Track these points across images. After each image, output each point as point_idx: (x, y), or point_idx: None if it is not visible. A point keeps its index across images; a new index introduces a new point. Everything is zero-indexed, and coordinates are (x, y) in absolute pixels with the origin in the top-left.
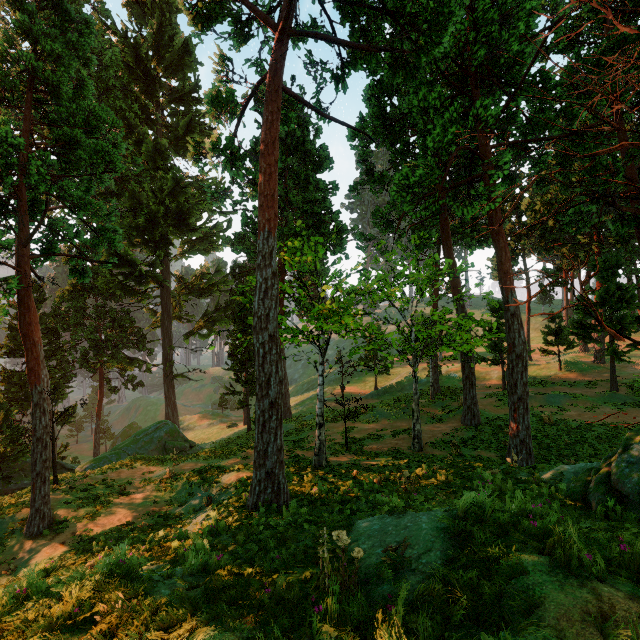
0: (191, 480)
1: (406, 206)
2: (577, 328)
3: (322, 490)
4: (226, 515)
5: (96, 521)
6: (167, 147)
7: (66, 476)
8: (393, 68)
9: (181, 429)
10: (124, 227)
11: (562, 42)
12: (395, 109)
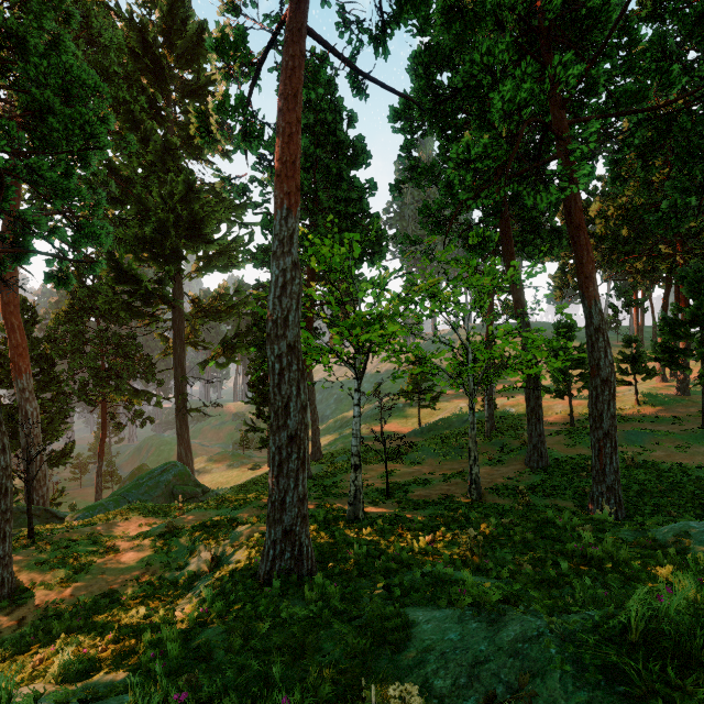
0: (194, 535)
1: (463, 193)
2: (662, 352)
3: (359, 553)
4: (229, 588)
5: (70, 589)
6: (180, 149)
7: (49, 528)
8: (448, 17)
9: (197, 472)
10: (129, 238)
11: (646, 8)
12: (445, 90)
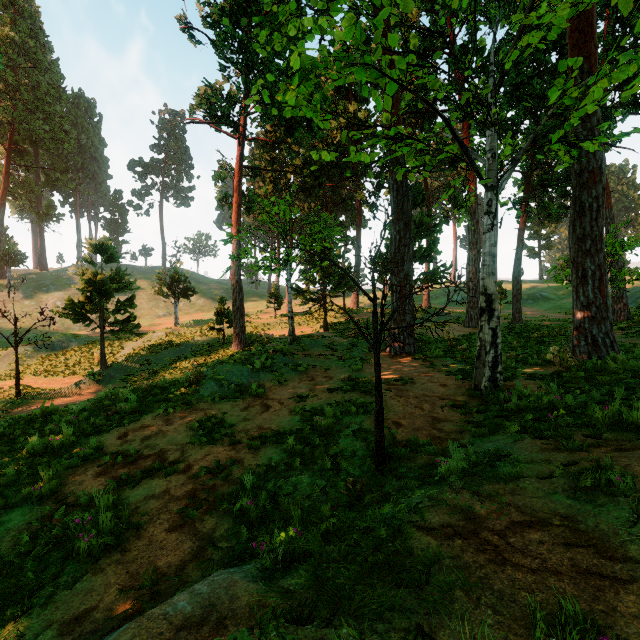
0: None
1: None
2: None
3: None
4: None
5: None
6: None
7: None
8: None
9: None
10: None
11: None
12: None
